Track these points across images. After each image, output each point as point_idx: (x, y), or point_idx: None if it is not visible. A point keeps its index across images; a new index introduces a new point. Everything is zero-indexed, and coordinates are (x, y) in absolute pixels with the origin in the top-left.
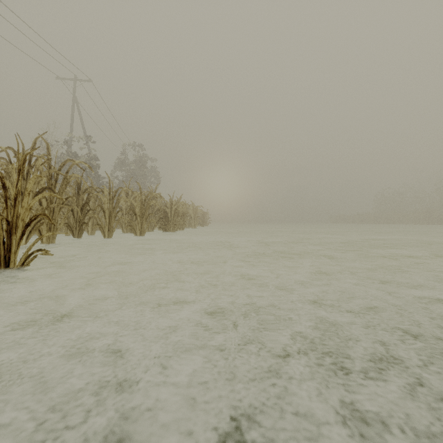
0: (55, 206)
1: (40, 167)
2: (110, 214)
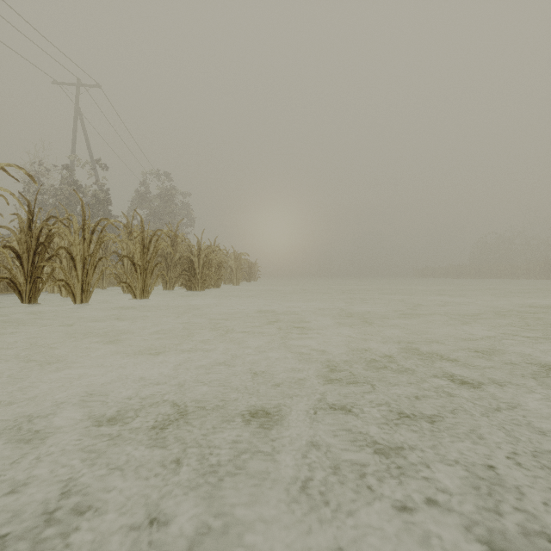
0: None
1: None
2: (85, 262)
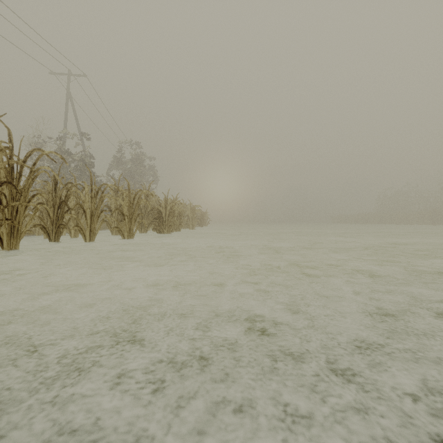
0: (19, 205)
1: None
2: (92, 214)
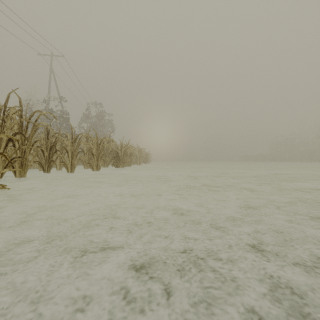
0: (26, 147)
1: (13, 116)
2: (72, 154)
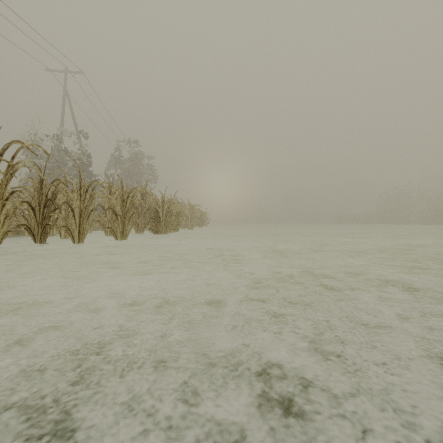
0: None
1: None
2: (81, 213)
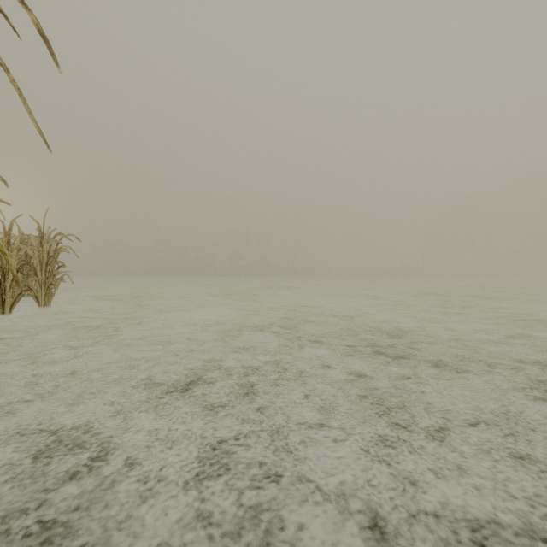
0: None
1: None
2: None
